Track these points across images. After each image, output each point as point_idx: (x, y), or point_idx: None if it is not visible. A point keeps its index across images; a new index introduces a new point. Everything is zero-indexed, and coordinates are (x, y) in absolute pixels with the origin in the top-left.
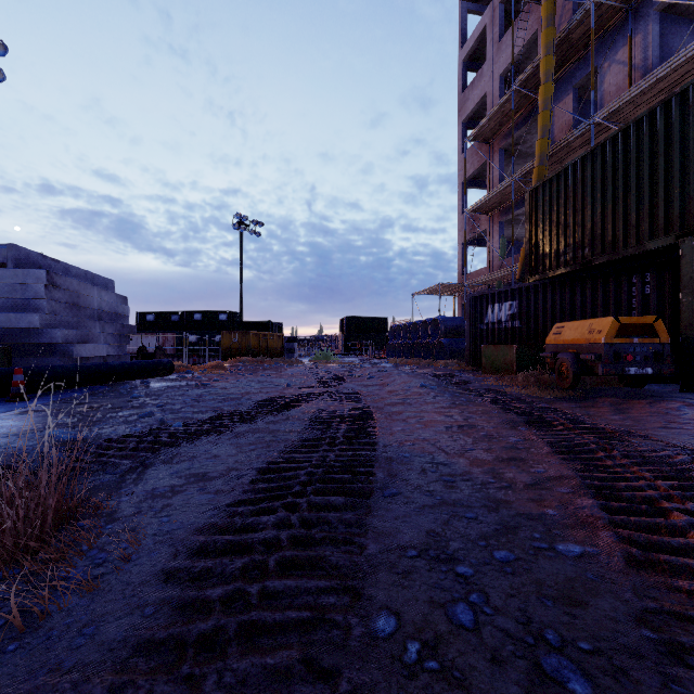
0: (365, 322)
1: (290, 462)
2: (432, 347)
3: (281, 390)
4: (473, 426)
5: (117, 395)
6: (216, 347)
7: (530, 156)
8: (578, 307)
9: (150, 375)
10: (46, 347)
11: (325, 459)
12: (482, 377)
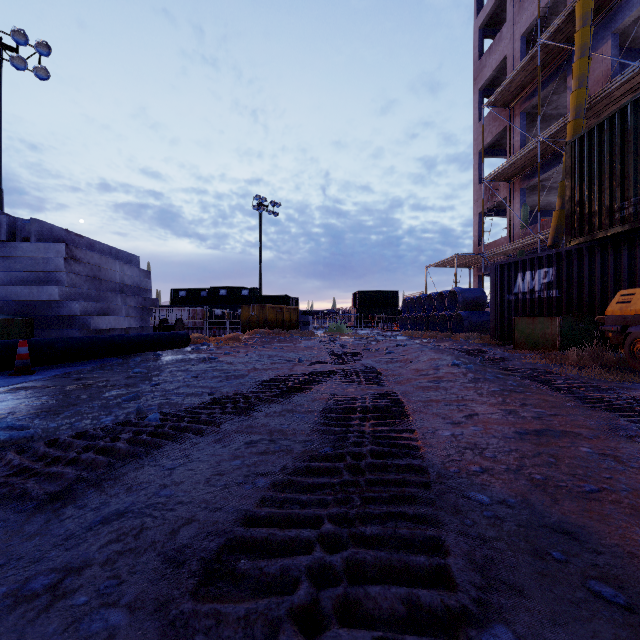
0: (377, 296)
1: (283, 517)
2: (449, 320)
3: (291, 367)
4: (559, 433)
5: (124, 368)
6: (236, 320)
7: (555, 119)
8: (639, 271)
9: (166, 347)
10: (66, 319)
11: (346, 511)
12: (518, 354)
